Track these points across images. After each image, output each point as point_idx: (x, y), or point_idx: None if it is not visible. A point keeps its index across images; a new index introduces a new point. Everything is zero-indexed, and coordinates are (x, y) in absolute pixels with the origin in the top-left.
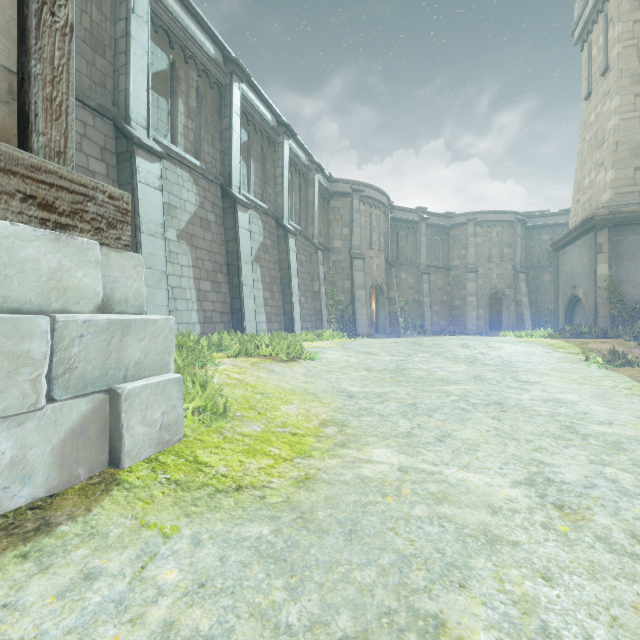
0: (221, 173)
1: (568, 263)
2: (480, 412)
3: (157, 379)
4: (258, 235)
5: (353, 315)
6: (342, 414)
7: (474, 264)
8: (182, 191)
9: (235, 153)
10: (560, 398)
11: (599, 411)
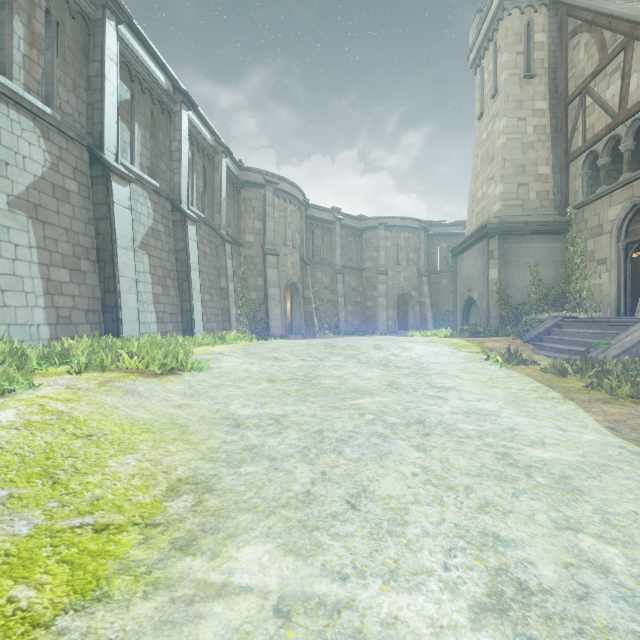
0: (89, 131)
1: (465, 268)
2: (401, 439)
3: None
4: (146, 217)
5: (266, 315)
6: (213, 462)
7: (384, 266)
8: (19, 143)
9: (109, 109)
10: (480, 408)
11: (524, 425)
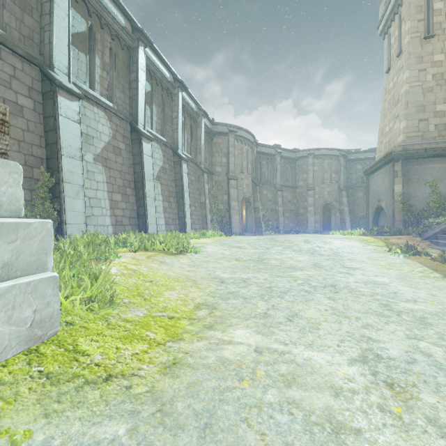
0: (130, 113)
1: (375, 184)
2: (319, 293)
3: (27, 279)
4: (159, 160)
5: (229, 219)
6: (214, 297)
7: (312, 184)
8: (98, 125)
9: (141, 99)
10: (376, 280)
11: (405, 291)
